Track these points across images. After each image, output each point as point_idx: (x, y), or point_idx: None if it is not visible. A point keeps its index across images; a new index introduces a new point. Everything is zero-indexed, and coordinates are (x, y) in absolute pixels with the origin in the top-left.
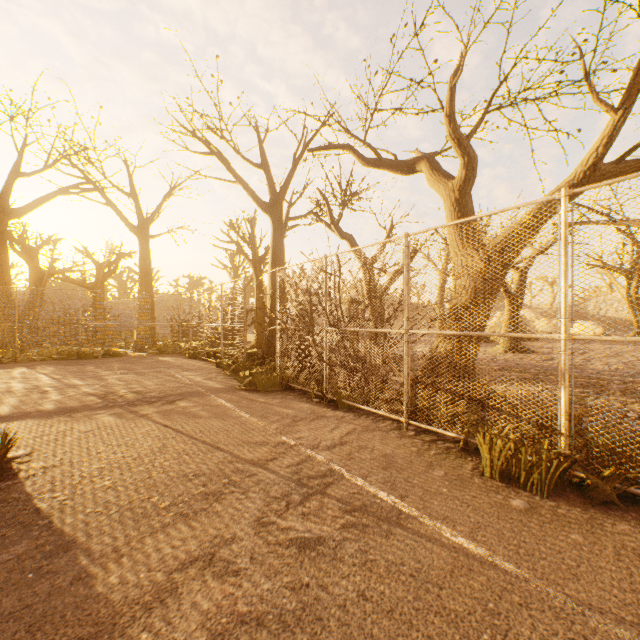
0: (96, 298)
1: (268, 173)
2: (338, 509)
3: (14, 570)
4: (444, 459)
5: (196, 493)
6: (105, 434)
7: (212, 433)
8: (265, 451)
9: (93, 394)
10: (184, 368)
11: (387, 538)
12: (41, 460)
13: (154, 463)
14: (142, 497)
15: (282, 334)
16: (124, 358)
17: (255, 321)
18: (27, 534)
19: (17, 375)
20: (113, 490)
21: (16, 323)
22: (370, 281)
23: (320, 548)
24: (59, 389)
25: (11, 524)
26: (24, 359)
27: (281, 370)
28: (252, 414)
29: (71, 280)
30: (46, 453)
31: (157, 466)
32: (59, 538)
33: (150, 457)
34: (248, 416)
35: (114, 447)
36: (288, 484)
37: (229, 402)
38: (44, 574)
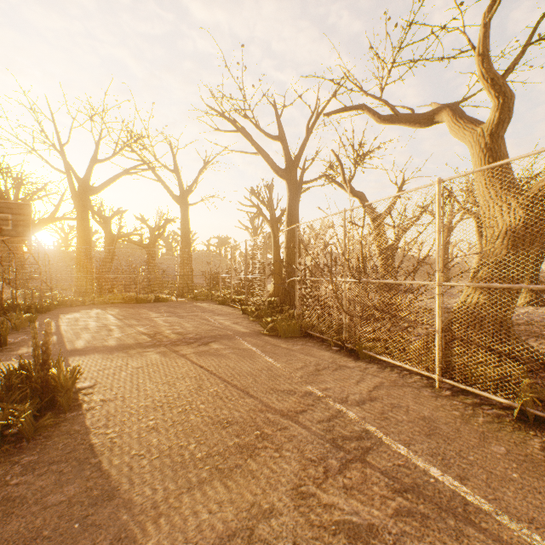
0: (150, 255)
1: (284, 143)
2: (385, 486)
3: (63, 516)
4: (498, 430)
5: (230, 444)
6: (152, 371)
7: (241, 377)
8: (293, 401)
9: (145, 333)
10: (215, 313)
11: (459, 541)
12: (100, 393)
13: (191, 405)
14: (180, 443)
15: (299, 285)
16: (169, 303)
17: (272, 273)
18: (80, 473)
19: (93, 315)
20: (155, 431)
21: (94, 274)
22: (394, 232)
23: (374, 543)
24: (121, 328)
25: (69, 459)
26: (99, 302)
27: (299, 318)
28: (276, 360)
29: (132, 241)
30: (105, 386)
31: (194, 409)
32: (106, 482)
33: (188, 398)
34: (273, 361)
35: (158, 385)
36: (322, 444)
37: (254, 346)
38: (88, 526)
